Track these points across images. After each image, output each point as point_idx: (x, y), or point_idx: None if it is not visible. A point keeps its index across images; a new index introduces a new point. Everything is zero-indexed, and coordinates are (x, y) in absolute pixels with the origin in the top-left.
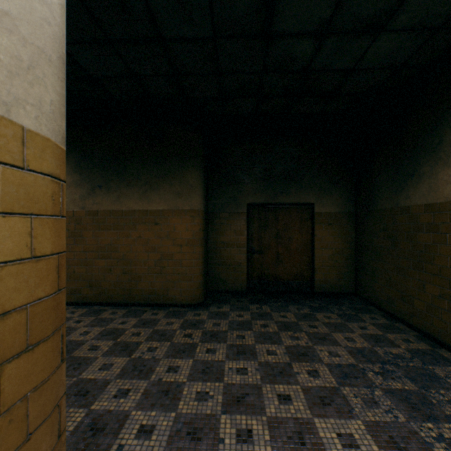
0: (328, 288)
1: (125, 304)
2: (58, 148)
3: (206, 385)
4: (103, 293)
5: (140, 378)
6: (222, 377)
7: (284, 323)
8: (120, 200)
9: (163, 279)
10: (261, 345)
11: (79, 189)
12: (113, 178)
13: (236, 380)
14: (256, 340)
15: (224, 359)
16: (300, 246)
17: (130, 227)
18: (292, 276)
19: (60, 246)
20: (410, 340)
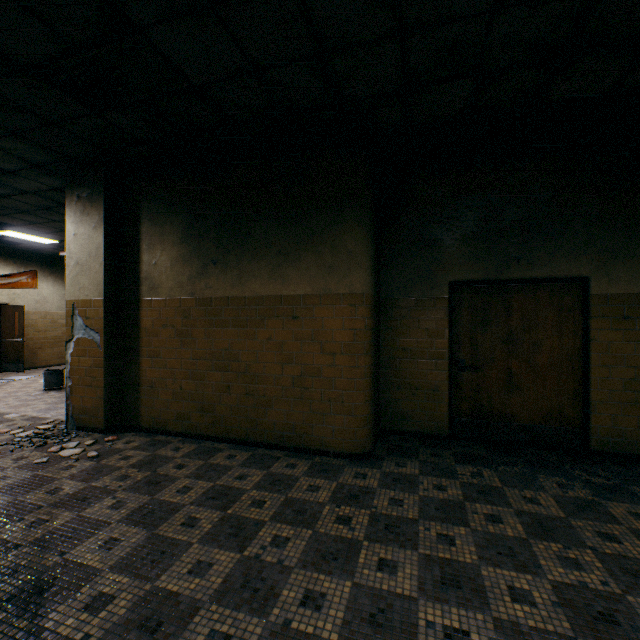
0: (621, 445)
1: (249, 443)
2: None
3: None
4: (219, 423)
5: (251, 611)
6: None
7: (536, 517)
8: (241, 281)
9: (304, 408)
10: (492, 570)
11: (188, 266)
12: (232, 248)
13: None
14: (479, 554)
15: (415, 593)
16: (557, 359)
17: (255, 324)
18: (540, 416)
19: None
20: None
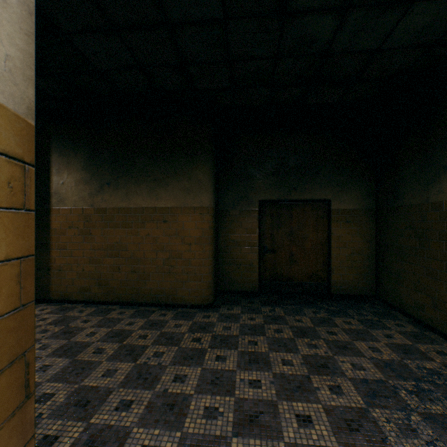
0: (345, 290)
1: (134, 304)
2: (19, 120)
3: (216, 400)
4: (112, 292)
5: (144, 388)
6: (233, 390)
7: (299, 328)
8: (128, 197)
9: (171, 278)
10: (275, 353)
11: (88, 186)
12: (122, 175)
13: (248, 394)
14: (269, 347)
15: (235, 368)
16: (315, 245)
17: (138, 225)
18: (307, 277)
19: (24, 248)
20: (445, 352)
